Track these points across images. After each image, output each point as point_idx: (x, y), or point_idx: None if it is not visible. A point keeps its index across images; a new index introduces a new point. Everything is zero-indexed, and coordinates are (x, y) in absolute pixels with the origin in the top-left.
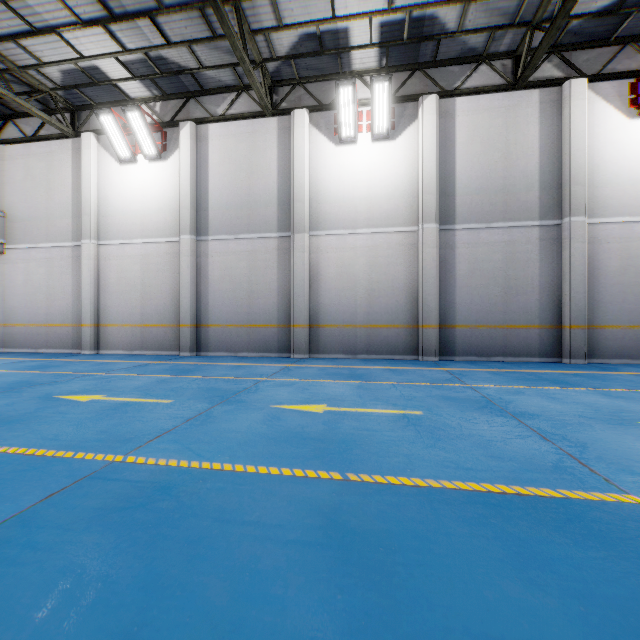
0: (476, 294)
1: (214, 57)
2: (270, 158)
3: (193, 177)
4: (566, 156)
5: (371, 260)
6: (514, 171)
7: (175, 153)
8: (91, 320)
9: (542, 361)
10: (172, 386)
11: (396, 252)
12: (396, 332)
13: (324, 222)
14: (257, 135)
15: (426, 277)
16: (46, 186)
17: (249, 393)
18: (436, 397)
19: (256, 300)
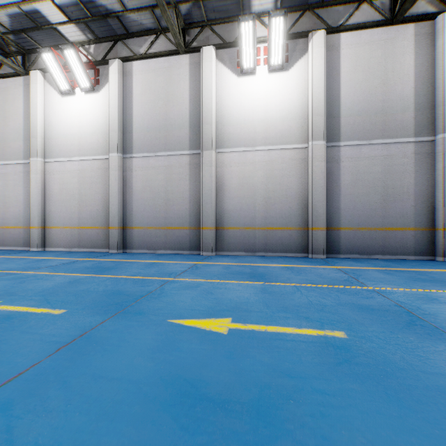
0: (358, 201)
1: (135, 0)
2: (183, 88)
3: (120, 105)
4: (439, 80)
5: (268, 173)
6: (392, 95)
7: (106, 86)
8: (38, 223)
9: (417, 259)
10: (79, 288)
11: (289, 166)
12: (289, 233)
13: (228, 141)
14: (172, 69)
15: (315, 186)
16: (4, 115)
17: (151, 299)
18: (348, 306)
19: (171, 207)
